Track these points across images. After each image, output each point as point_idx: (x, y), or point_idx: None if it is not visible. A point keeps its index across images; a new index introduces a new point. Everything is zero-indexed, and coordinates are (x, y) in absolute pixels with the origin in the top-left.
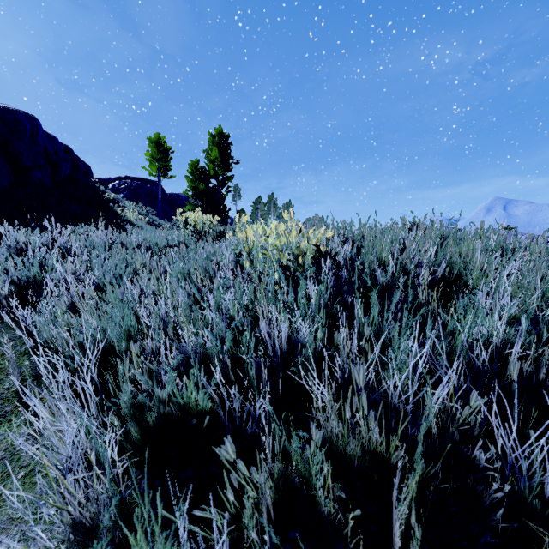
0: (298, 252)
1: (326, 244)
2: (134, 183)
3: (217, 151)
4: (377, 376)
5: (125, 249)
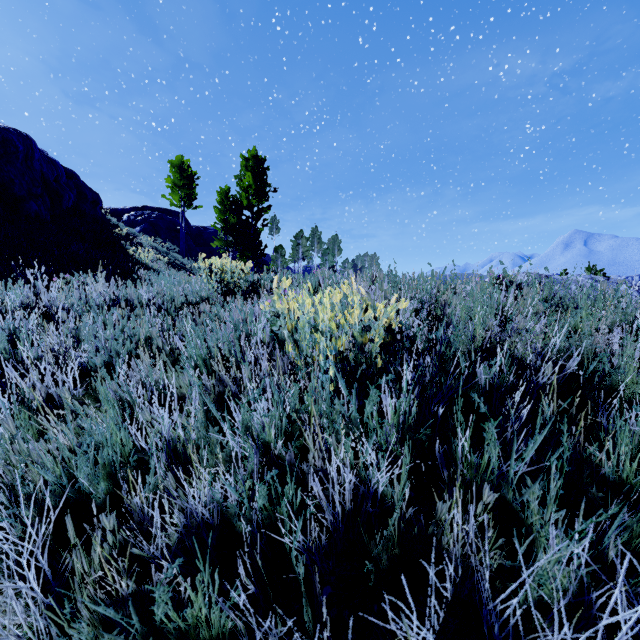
0: (364, 339)
1: (400, 321)
2: (153, 214)
3: (251, 177)
4: (492, 546)
5: (131, 307)
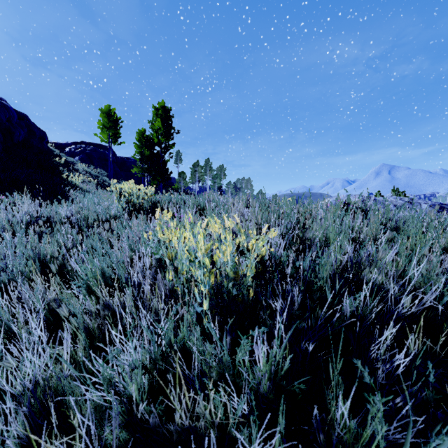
0: (236, 275)
1: (270, 251)
2: (88, 147)
3: (160, 122)
4: None
5: (51, 224)
